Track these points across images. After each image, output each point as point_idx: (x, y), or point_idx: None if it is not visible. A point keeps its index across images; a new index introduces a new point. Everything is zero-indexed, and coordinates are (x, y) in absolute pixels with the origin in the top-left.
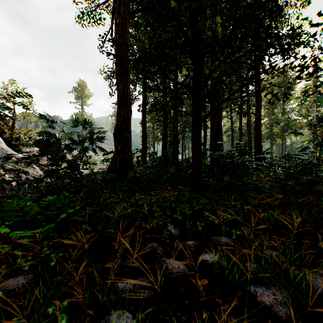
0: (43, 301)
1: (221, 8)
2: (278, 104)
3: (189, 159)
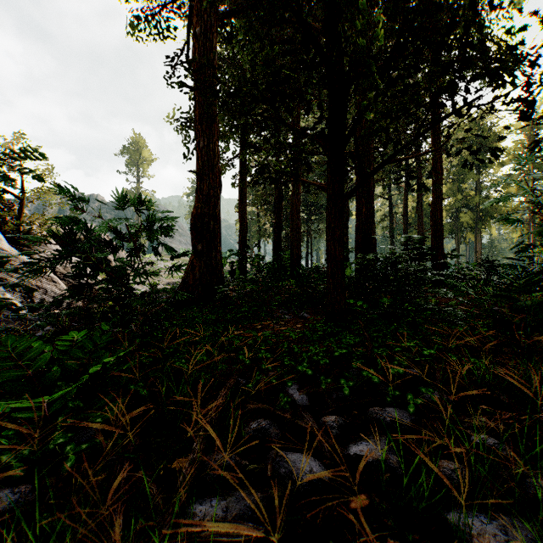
0: (46, 541)
1: (377, 5)
2: (469, 174)
3: (318, 268)
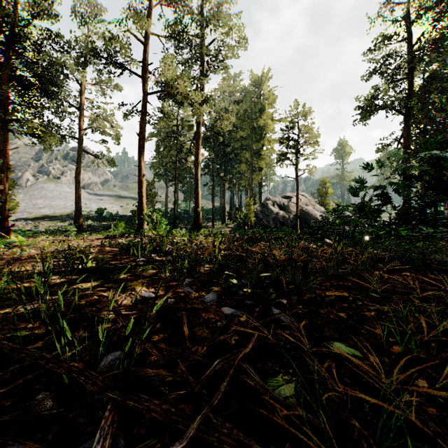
0: None
1: None
2: None
3: None
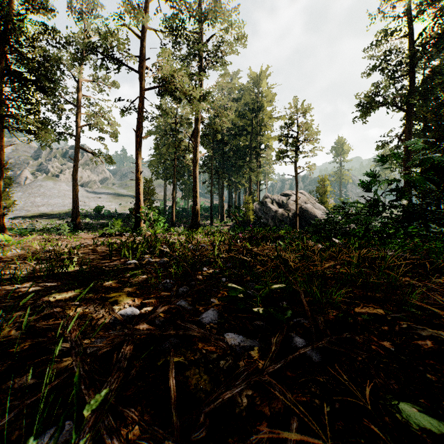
0: None
1: None
2: None
3: None
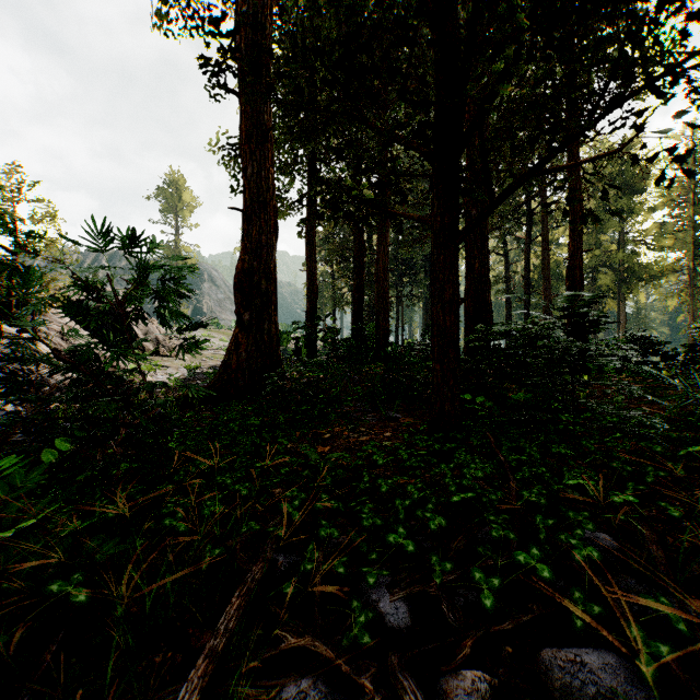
0: None
1: None
2: (610, 223)
3: (412, 345)
